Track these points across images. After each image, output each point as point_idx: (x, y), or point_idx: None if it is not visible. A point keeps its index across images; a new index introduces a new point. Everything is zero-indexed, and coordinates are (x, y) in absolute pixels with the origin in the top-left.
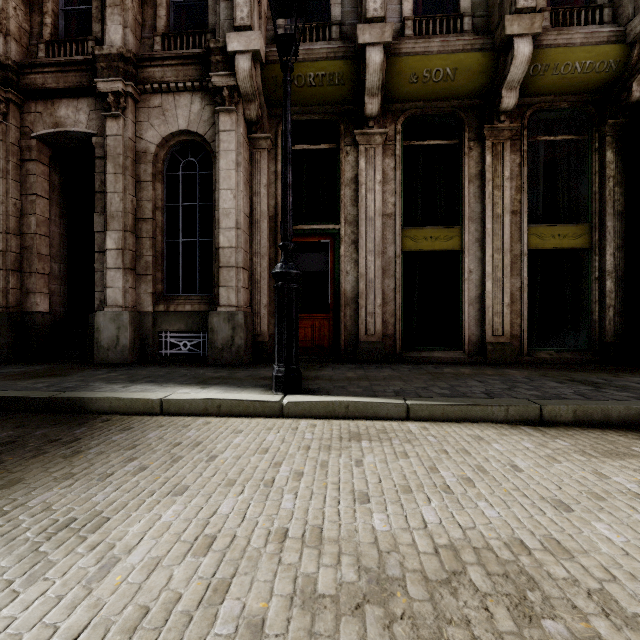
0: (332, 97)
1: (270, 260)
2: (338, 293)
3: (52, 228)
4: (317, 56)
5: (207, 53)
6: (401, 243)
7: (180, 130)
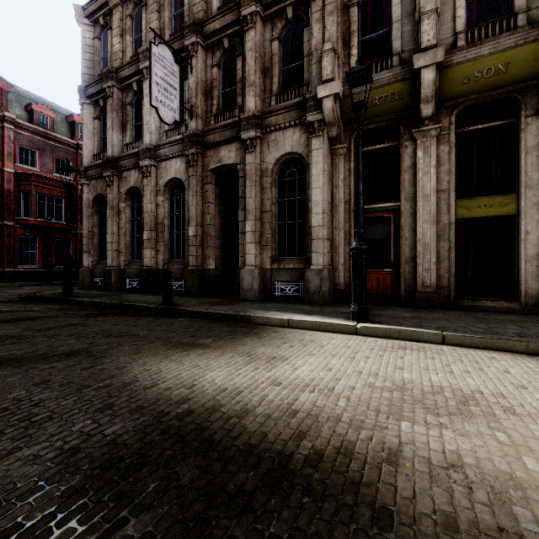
0: (393, 109)
1: (345, 232)
2: (398, 254)
3: (216, 220)
4: (381, 83)
5: (304, 101)
6: (455, 212)
7: (286, 152)
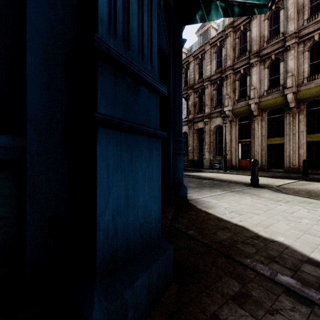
0: (247, 112)
1: (235, 148)
2: (251, 155)
3: (197, 144)
4: (242, 106)
5: (221, 111)
6: (267, 142)
7: (217, 124)
